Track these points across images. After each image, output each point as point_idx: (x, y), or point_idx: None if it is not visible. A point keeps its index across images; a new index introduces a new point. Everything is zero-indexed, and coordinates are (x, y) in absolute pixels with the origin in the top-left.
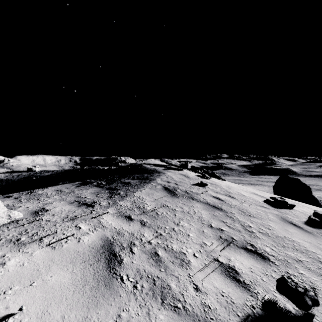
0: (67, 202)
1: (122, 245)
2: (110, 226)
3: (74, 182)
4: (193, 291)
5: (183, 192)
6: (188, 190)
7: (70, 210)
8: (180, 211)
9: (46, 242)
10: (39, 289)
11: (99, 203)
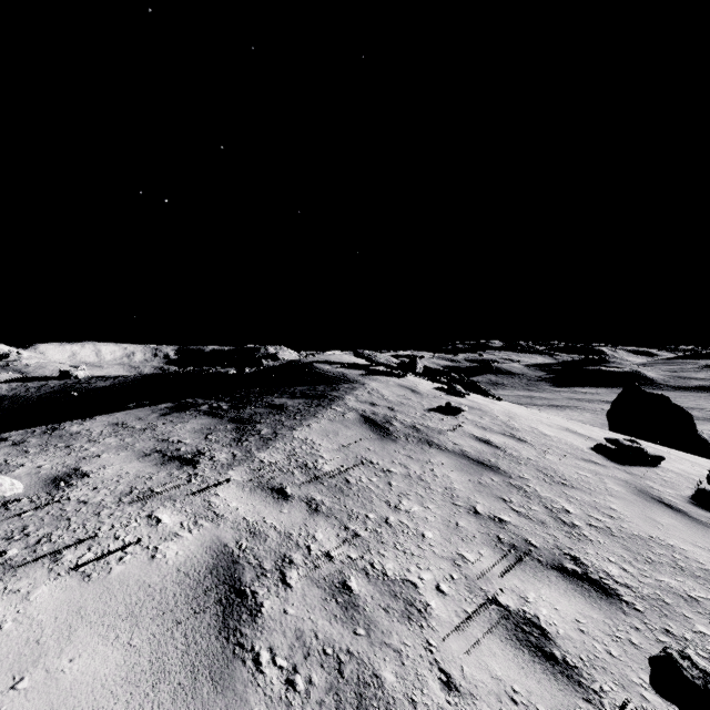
0: (135, 452)
1: (260, 566)
2: (233, 515)
3: (161, 403)
4: (441, 689)
5: (408, 428)
6: (419, 423)
7: (139, 473)
8: (402, 473)
9: (69, 562)
10: (34, 700)
11: (211, 456)
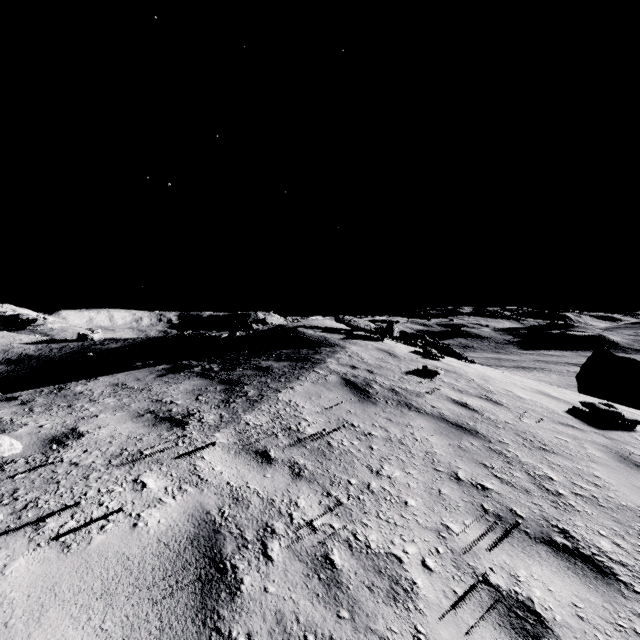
0: (129, 413)
1: (241, 536)
2: (217, 480)
3: (161, 363)
4: None
5: (387, 391)
6: (398, 386)
7: (131, 434)
8: (383, 437)
9: (51, 531)
10: None
11: (200, 417)
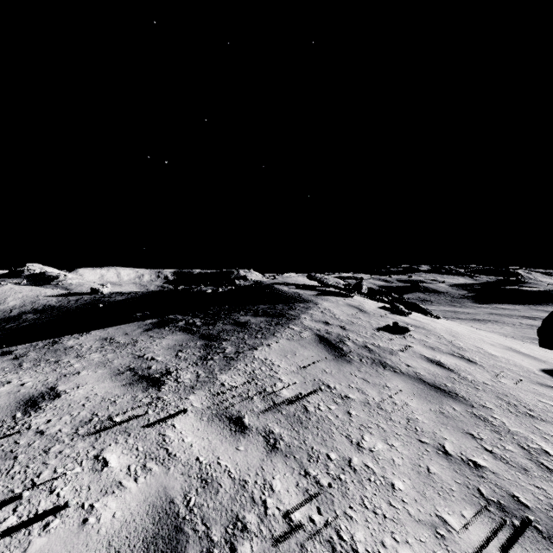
0: (110, 370)
1: (207, 535)
2: (186, 454)
3: (154, 315)
4: None
5: (361, 348)
6: (371, 343)
7: (106, 395)
8: (360, 400)
9: None
10: None
11: (177, 376)
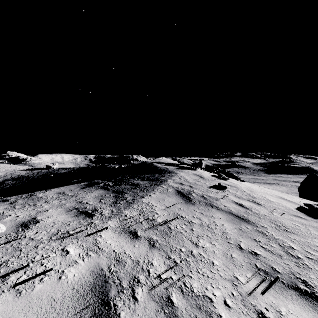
0: (64, 209)
1: (120, 284)
2: (108, 249)
3: (85, 181)
4: None
5: (200, 197)
6: (205, 194)
7: (64, 221)
8: (198, 223)
9: (11, 282)
10: None
11: (101, 211)
